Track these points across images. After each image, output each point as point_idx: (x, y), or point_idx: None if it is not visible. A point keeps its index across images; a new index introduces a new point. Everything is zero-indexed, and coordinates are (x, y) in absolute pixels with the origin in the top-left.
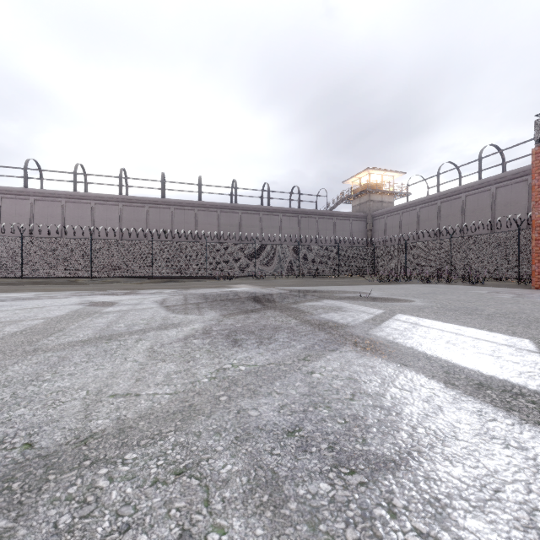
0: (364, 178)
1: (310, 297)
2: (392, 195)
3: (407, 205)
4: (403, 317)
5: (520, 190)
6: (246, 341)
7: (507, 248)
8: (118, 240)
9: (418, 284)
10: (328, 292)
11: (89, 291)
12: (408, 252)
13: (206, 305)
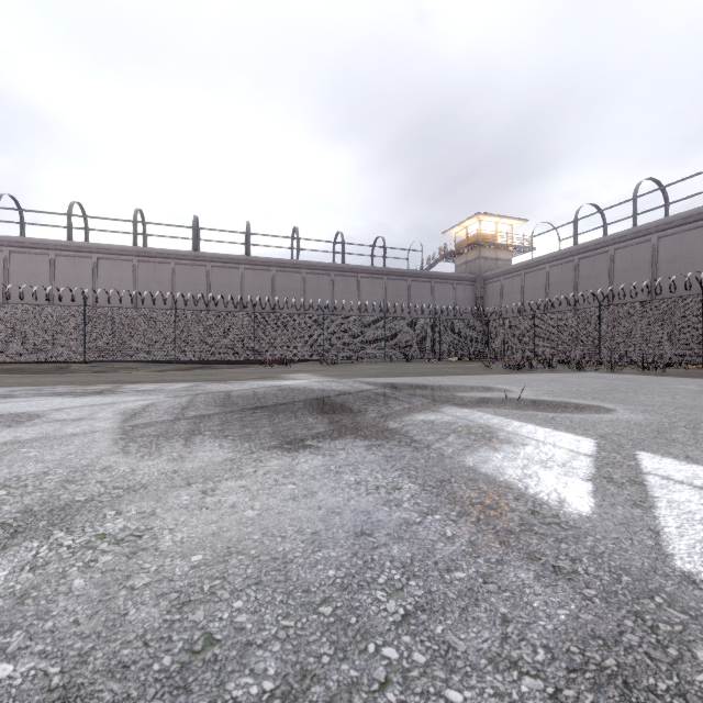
0: (471, 227)
1: (415, 400)
2: (510, 250)
3: (531, 263)
4: (669, 467)
5: (693, 240)
6: (234, 675)
7: (685, 320)
8: (125, 309)
9: (569, 373)
10: (442, 388)
11: (38, 387)
12: (538, 327)
13: (213, 424)
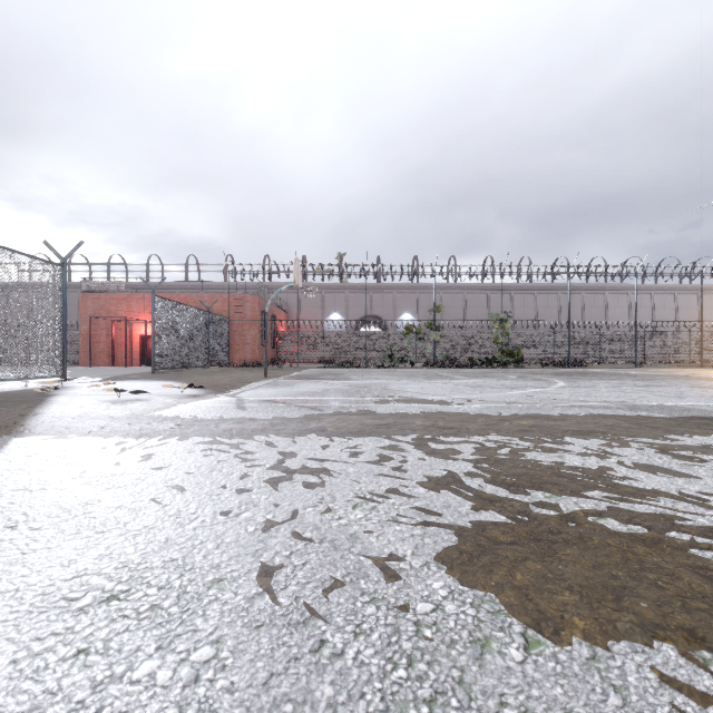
0: None
1: None
2: None
3: None
4: None
5: None
6: None
7: None
8: None
9: None
10: None
11: None
12: None
13: None
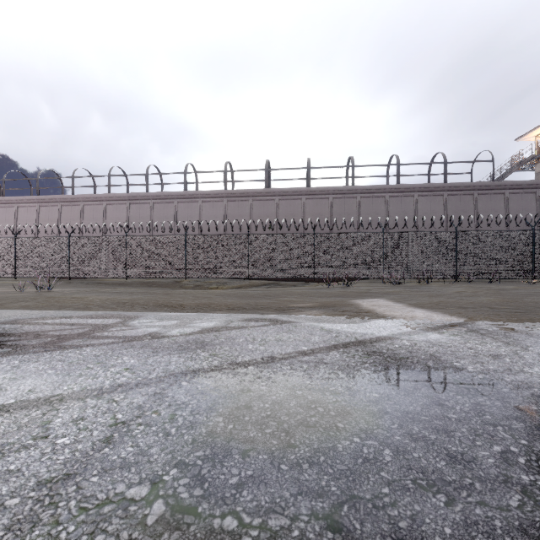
0: None
1: None
2: None
3: None
4: None
5: None
6: None
7: None
8: (212, 236)
9: None
10: None
11: (54, 315)
12: None
13: None
